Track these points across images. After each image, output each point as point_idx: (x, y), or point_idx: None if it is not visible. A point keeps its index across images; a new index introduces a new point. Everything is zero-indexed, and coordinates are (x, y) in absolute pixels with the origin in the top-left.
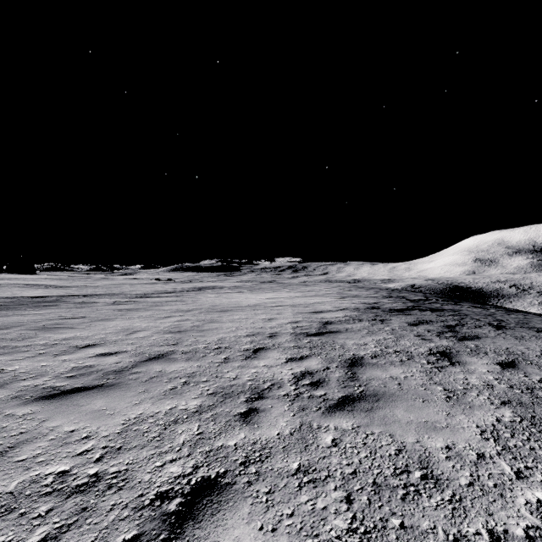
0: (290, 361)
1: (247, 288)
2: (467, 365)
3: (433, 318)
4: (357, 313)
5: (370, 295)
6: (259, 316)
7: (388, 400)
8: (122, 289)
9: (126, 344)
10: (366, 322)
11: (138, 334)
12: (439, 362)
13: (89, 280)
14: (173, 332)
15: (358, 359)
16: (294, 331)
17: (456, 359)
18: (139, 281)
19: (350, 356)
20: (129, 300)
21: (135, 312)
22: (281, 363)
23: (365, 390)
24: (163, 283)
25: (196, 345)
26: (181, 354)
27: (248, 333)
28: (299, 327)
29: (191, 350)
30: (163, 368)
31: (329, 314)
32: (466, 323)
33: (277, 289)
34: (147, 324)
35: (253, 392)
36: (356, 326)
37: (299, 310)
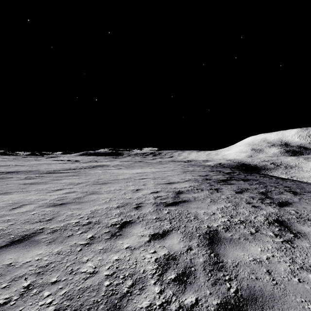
0: (152, 239)
1: (125, 166)
2: (309, 237)
3: (248, 187)
4: (198, 184)
5: (201, 170)
6: (130, 187)
7: (274, 309)
8: (40, 167)
9: (1, 221)
10: (206, 191)
11: (22, 208)
12: (284, 234)
13: (21, 161)
14: (55, 205)
15: (214, 233)
16: (155, 201)
17: (294, 229)
18: (56, 162)
19: (206, 230)
20: (38, 175)
21: (35, 186)
22: (144, 243)
23: (239, 289)
24: (71, 163)
25: (68, 221)
26: (48, 233)
27: (119, 204)
28: (159, 197)
29: (61, 227)
30: (15, 259)
31: (179, 185)
32: (271, 190)
33: (143, 166)
34: (38, 197)
35: (108, 305)
36: (201, 195)
37: (158, 182)
